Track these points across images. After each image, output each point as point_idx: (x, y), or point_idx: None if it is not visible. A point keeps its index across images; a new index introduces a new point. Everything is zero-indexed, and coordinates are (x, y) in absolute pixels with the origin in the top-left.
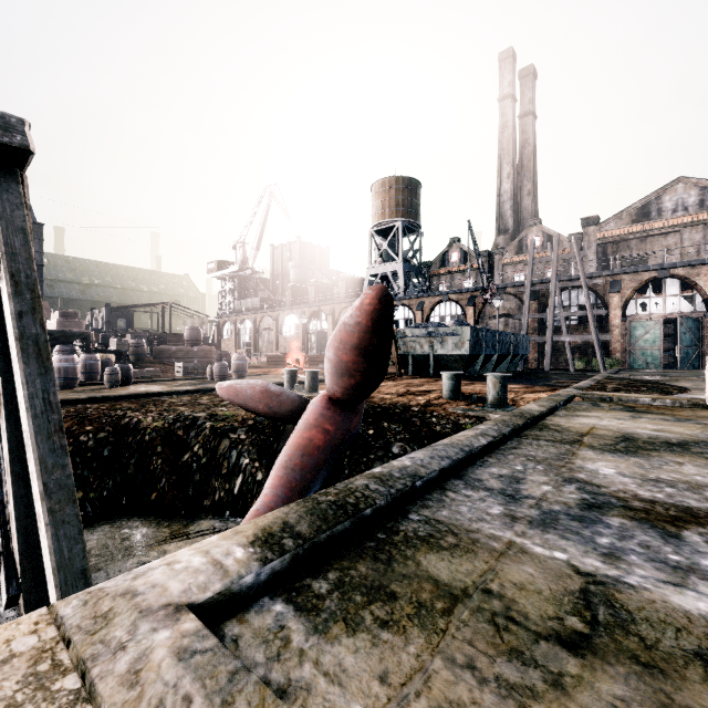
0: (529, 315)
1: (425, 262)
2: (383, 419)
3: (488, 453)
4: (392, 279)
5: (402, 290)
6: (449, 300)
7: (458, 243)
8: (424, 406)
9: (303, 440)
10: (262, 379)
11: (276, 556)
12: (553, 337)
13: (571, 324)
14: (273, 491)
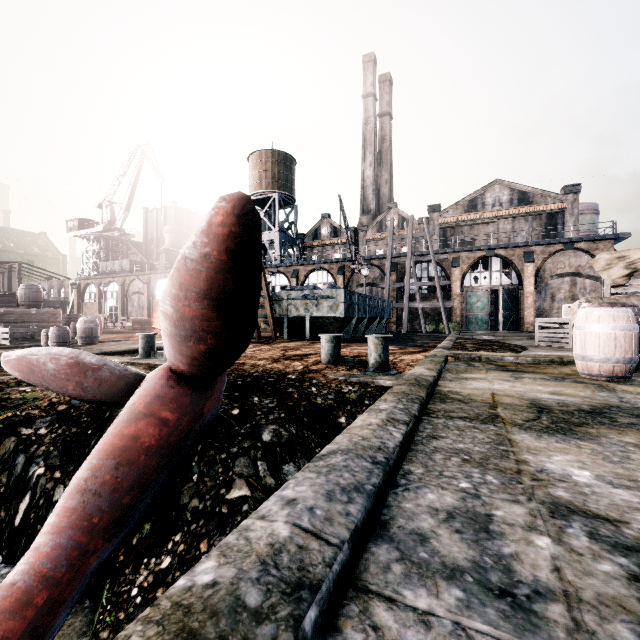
0: (390, 284)
1: (299, 234)
2: (253, 392)
3: (404, 452)
4: (268, 247)
5: (278, 258)
6: (322, 269)
7: (329, 219)
8: (301, 373)
9: (122, 440)
10: (116, 346)
11: None
12: (409, 304)
13: (422, 293)
14: (53, 540)
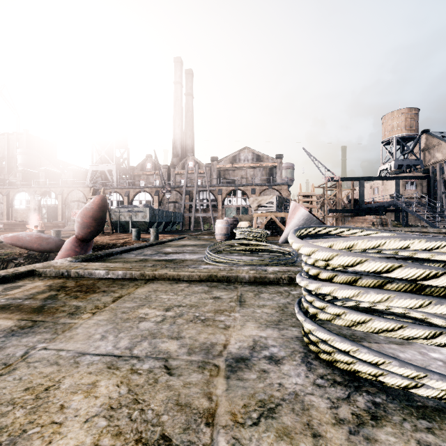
0: (185, 203)
1: (131, 166)
2: (102, 249)
3: (139, 249)
4: (108, 175)
5: (115, 182)
6: (145, 191)
7: (151, 158)
8: (123, 243)
9: (65, 255)
10: None
11: (78, 259)
12: (195, 214)
13: (203, 208)
14: None
